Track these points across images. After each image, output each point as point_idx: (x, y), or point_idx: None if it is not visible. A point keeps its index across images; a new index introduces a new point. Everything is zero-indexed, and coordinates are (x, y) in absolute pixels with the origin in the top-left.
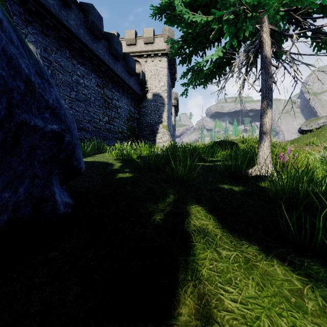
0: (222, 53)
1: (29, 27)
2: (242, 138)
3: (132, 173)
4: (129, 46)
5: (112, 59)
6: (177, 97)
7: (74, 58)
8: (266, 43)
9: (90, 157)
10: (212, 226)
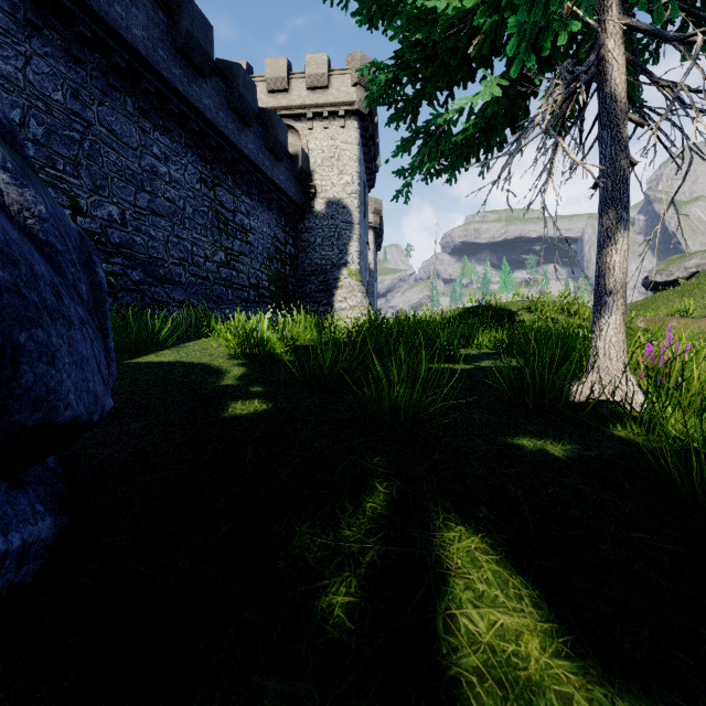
0: (501, 90)
1: (35, 39)
2: (527, 301)
3: (268, 399)
4: (274, 94)
5: (235, 120)
6: (379, 209)
7: (146, 116)
8: (614, 63)
9: (170, 349)
10: (536, 638)
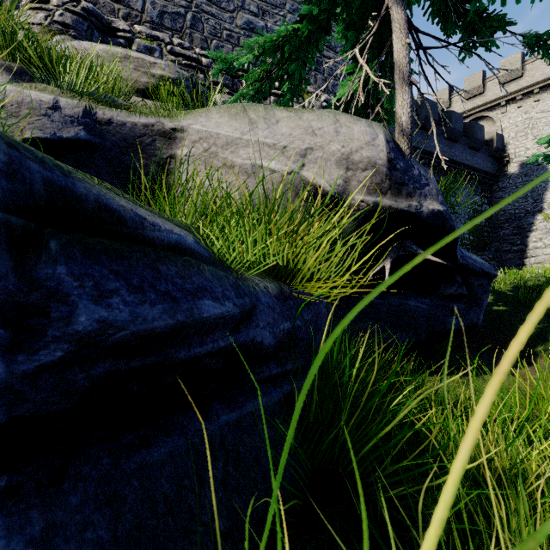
0: None
1: None
2: None
3: (504, 307)
4: (470, 99)
5: (447, 143)
6: None
7: None
8: None
9: None
10: None
